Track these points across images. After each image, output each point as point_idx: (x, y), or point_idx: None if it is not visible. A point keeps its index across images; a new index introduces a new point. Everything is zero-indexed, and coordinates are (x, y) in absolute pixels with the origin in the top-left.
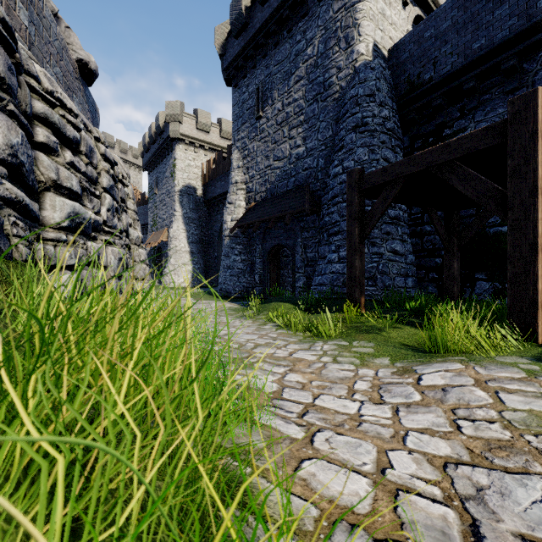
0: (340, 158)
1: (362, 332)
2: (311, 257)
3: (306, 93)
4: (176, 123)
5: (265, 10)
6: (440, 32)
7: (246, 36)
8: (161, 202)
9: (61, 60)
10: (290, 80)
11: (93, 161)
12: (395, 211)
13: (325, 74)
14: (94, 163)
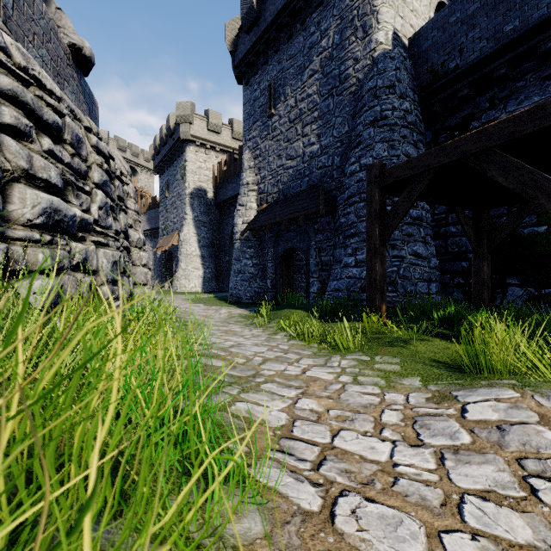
0: (356, 155)
1: (384, 344)
2: (325, 260)
3: (320, 88)
4: (187, 124)
5: (277, 2)
6: (467, 16)
7: (257, 31)
8: (172, 206)
9: (48, 42)
10: (303, 74)
11: (82, 152)
12: (417, 211)
13: (341, 67)
14: (83, 155)
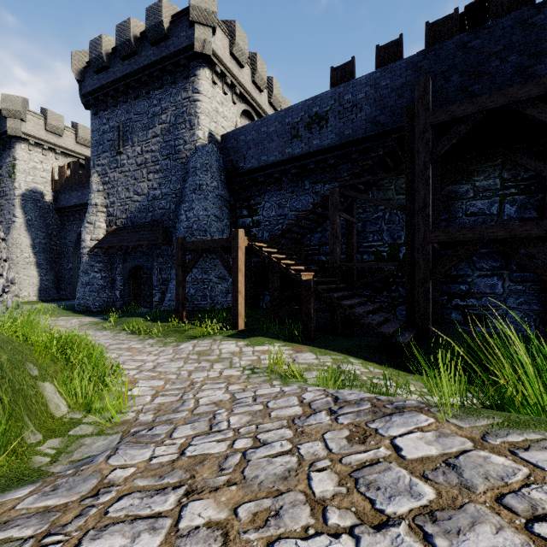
0: (184, 209)
1: (176, 332)
2: (165, 277)
3: (161, 149)
4: (17, 120)
5: (125, 65)
6: (247, 141)
7: (106, 77)
8: None
9: None
10: (148, 132)
11: None
12: None
13: (176, 141)
14: None
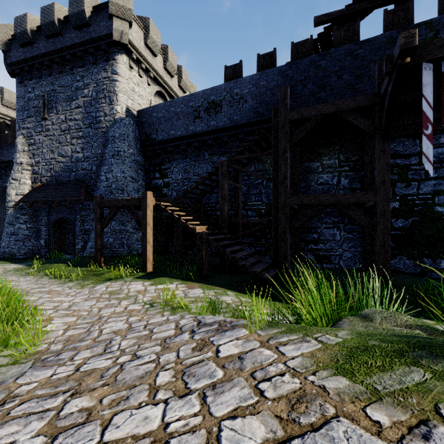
0: (104, 171)
1: (94, 275)
2: (87, 228)
3: (83, 118)
4: None
5: (50, 43)
6: (159, 117)
7: (31, 51)
8: None
9: None
10: (71, 103)
11: None
12: None
13: (97, 113)
14: None
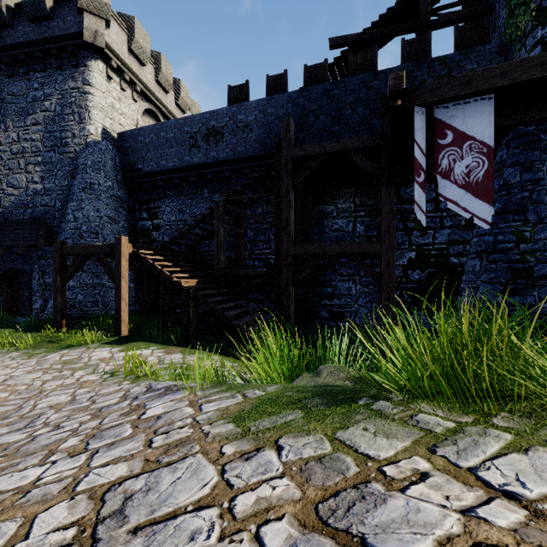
0: (72, 208)
1: (50, 342)
2: (49, 282)
3: (44, 139)
4: None
5: None
6: (146, 143)
7: None
8: None
9: None
10: (27, 118)
11: None
12: None
13: (62, 133)
14: None
